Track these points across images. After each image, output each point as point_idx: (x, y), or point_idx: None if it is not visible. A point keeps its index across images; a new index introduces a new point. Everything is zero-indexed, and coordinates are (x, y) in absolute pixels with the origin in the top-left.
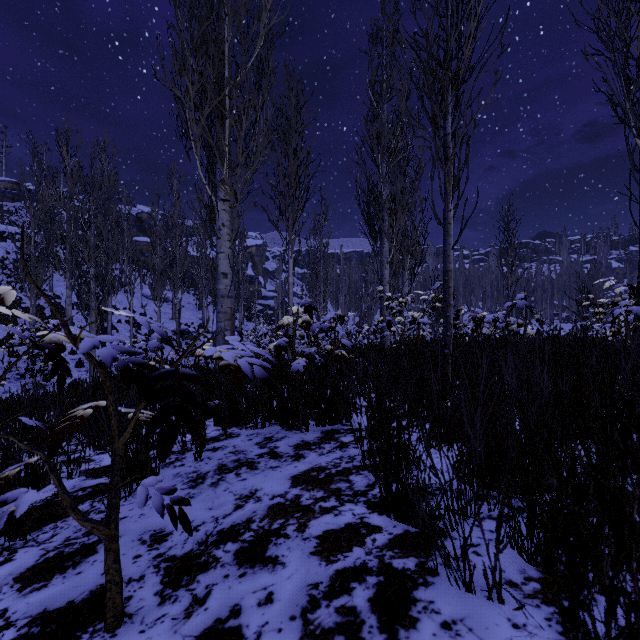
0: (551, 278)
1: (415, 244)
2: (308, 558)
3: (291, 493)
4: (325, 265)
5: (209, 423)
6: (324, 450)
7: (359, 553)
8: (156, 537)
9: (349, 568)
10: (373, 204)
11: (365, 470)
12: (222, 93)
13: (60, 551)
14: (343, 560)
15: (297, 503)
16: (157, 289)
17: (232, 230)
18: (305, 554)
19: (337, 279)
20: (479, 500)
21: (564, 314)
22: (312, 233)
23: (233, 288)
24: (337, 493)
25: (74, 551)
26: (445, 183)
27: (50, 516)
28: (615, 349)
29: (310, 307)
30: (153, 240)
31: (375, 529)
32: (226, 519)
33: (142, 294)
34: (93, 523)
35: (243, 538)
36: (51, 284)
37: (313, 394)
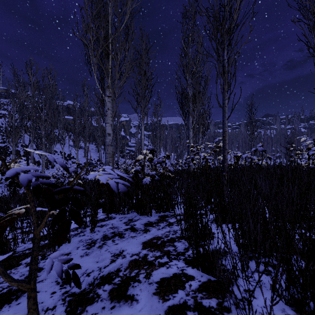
0: (271, 137)
1: (205, 119)
2: (152, 297)
3: (142, 253)
4: (160, 130)
5: (100, 211)
6: (160, 227)
7: (182, 294)
8: (65, 280)
9: (176, 305)
10: (184, 99)
11: (183, 239)
12: (107, 41)
13: (10, 288)
14: (172, 299)
15: (145, 259)
16: (76, 142)
17: (113, 111)
18: (150, 294)
19: (166, 137)
20: (249, 260)
21: (278, 154)
22: (153, 114)
23: (113, 141)
24: (168, 253)
25: (18, 288)
26: (223, 85)
27: (8, 265)
28: (314, 172)
29: (152, 150)
30: (74, 117)
31: (190, 278)
32: (105, 269)
33: (69, 144)
34: (18, 282)
35: (114, 282)
36: (24, 139)
37: (154, 196)
